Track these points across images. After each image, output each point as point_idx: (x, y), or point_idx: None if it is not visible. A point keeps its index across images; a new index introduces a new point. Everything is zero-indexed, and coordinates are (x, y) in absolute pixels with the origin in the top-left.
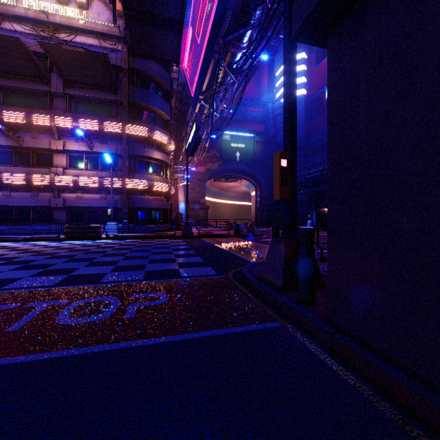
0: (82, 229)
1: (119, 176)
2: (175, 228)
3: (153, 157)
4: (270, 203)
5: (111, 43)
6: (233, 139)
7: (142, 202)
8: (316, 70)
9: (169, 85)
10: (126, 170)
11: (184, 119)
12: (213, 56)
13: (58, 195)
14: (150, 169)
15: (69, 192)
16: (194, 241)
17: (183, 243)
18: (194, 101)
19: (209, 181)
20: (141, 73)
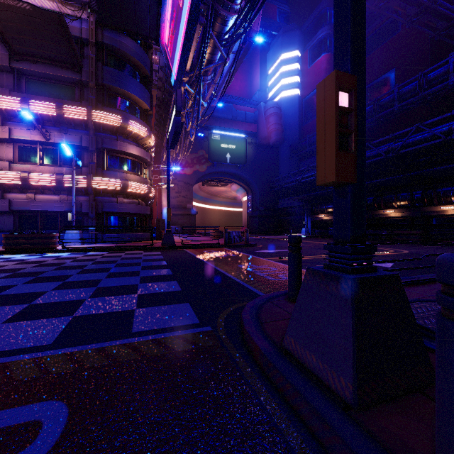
0: (28, 239)
1: (85, 173)
2: (153, 237)
3: (128, 152)
4: (262, 209)
5: (74, 9)
6: (223, 139)
7: (114, 205)
8: (310, 69)
9: (148, 69)
10: (93, 167)
11: (167, 113)
12: (198, 19)
13: (1, 196)
14: (125, 166)
15: (18, 192)
16: (176, 254)
17: (160, 256)
18: (177, 85)
19: (197, 184)
20: (112, 50)
